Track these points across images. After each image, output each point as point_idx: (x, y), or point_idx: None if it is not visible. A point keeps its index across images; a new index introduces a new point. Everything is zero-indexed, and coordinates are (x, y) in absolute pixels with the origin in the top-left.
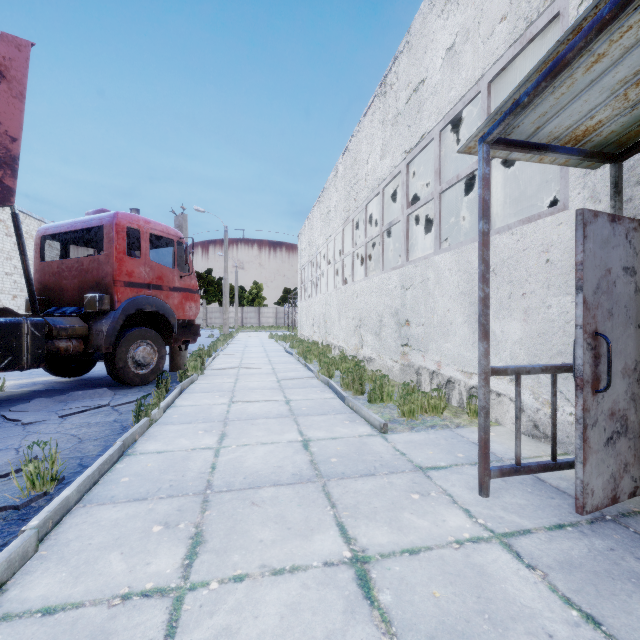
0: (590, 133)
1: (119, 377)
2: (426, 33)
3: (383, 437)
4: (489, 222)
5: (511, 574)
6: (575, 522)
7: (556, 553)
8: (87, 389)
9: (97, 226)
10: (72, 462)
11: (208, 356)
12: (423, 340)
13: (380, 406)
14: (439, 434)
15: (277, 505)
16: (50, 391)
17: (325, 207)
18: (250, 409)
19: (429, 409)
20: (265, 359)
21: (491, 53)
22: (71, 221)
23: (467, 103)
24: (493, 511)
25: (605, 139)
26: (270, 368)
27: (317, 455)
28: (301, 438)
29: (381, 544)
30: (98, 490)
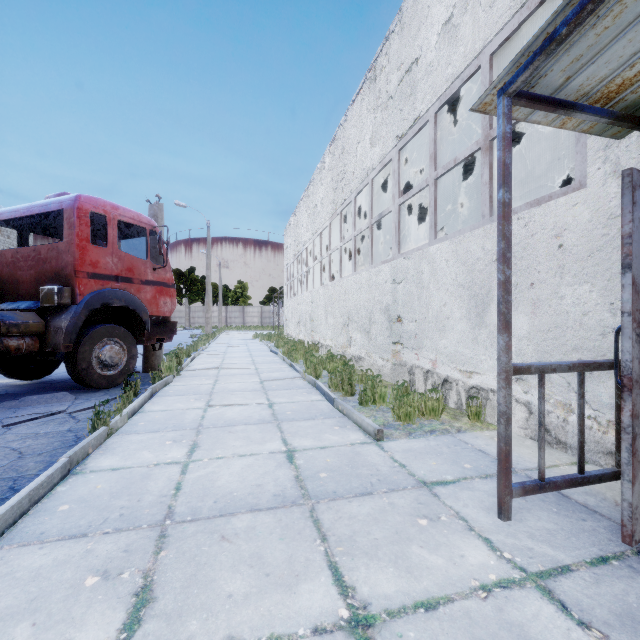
0: (625, 89)
1: (82, 379)
2: (420, 9)
3: (378, 445)
4: (510, 191)
5: (561, 638)
6: (619, 553)
7: (609, 601)
8: (45, 393)
9: (56, 210)
10: (2, 485)
11: (187, 356)
12: (417, 337)
13: (372, 409)
14: (440, 440)
15: (253, 539)
16: (1, 396)
17: (311, 201)
18: (228, 414)
19: (426, 412)
20: (248, 359)
21: (494, 22)
22: (27, 205)
23: (466, 80)
24: (519, 540)
25: (639, 98)
26: (253, 368)
27: (303, 469)
28: (285, 448)
29: (387, 595)
30: (25, 524)
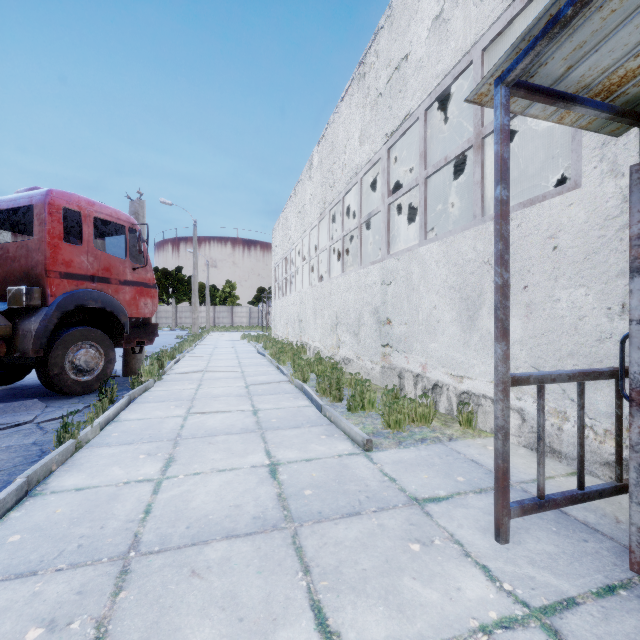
0: (627, 81)
1: (53, 386)
2: (410, 3)
3: (367, 456)
4: (508, 187)
5: None
6: (626, 580)
7: None
8: (14, 400)
9: (26, 205)
10: None
11: (171, 358)
12: (406, 340)
13: (361, 415)
14: (431, 450)
15: (227, 574)
16: None
17: (300, 200)
18: (210, 422)
19: (416, 418)
20: (235, 361)
21: (486, 16)
22: None
23: (457, 76)
24: (519, 567)
25: None
26: (239, 371)
27: (287, 486)
28: (268, 461)
29: None
30: None
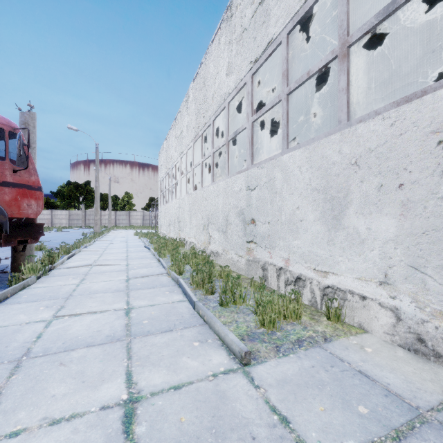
0: None
1: None
2: None
3: (246, 374)
4: None
5: None
6: None
7: None
8: None
9: None
10: None
11: (68, 253)
12: (269, 237)
13: (233, 310)
14: (313, 358)
15: None
16: None
17: (179, 128)
18: (74, 329)
19: (287, 314)
20: (123, 255)
21: None
22: None
23: None
24: None
25: None
26: (124, 264)
27: None
28: (126, 394)
29: None
30: None
